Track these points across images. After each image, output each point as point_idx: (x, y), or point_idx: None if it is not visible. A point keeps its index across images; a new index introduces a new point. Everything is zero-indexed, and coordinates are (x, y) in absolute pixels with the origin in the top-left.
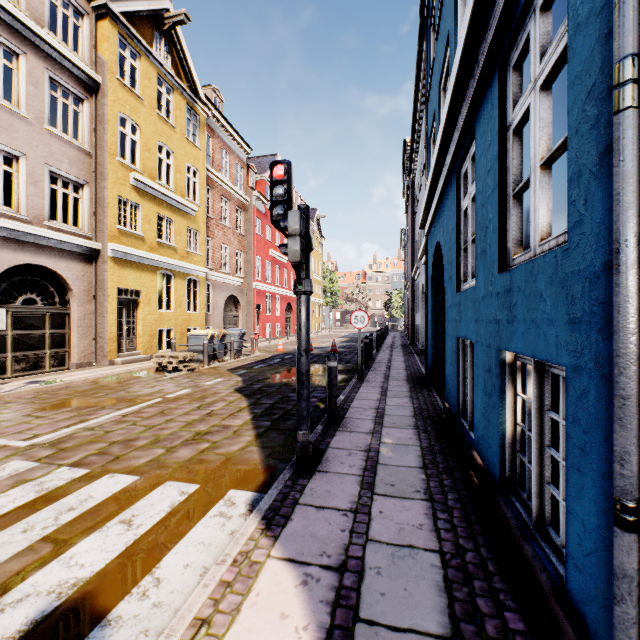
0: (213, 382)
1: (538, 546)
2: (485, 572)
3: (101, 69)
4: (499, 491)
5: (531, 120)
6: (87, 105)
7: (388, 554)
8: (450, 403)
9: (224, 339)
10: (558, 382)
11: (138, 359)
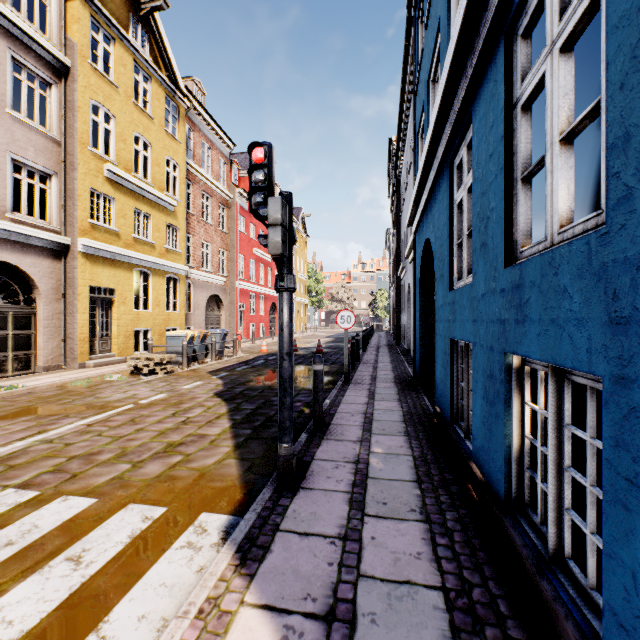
0: (191, 386)
1: (559, 584)
2: (497, 615)
3: (71, 52)
4: (505, 511)
5: (547, 90)
6: (55, 90)
7: (383, 594)
8: (442, 407)
9: (205, 340)
10: (546, 383)
11: (112, 361)
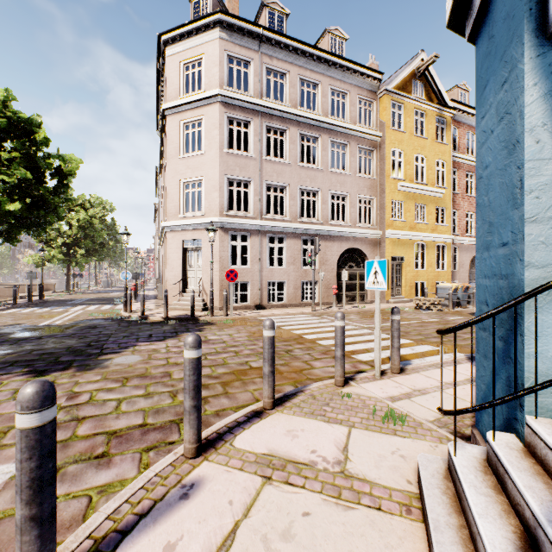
0: (454, 318)
1: None
2: None
3: (382, 128)
4: None
5: None
6: (374, 153)
7: None
8: None
9: (467, 291)
10: None
11: (402, 301)
